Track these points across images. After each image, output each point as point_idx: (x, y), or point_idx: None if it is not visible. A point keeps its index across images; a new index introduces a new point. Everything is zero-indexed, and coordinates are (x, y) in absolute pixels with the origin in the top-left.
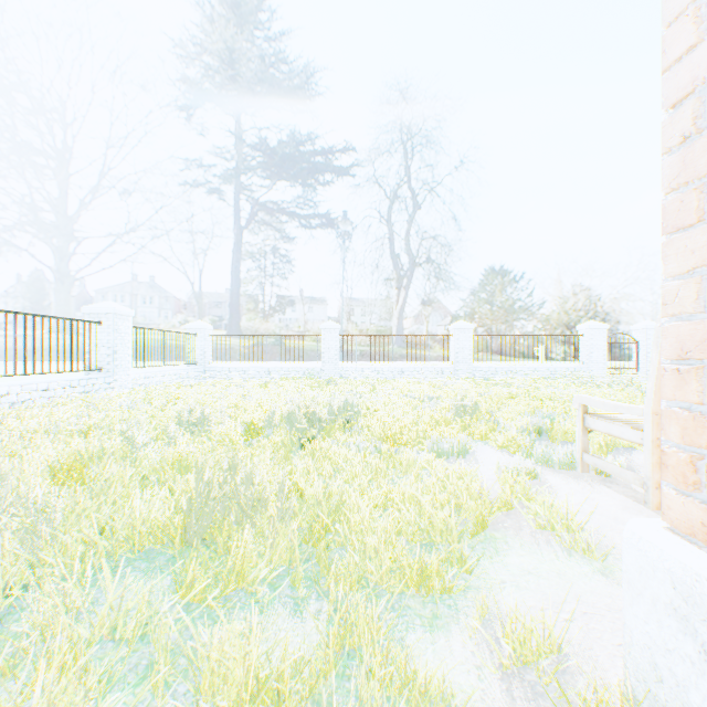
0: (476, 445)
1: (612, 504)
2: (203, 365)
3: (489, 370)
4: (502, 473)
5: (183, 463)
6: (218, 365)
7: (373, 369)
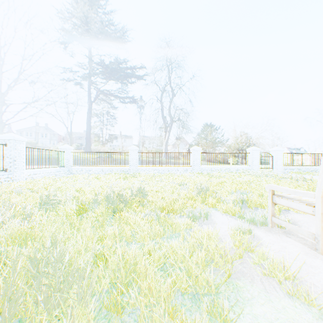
0: (211, 211)
1: (297, 250)
2: (68, 167)
3: (208, 169)
4: (232, 232)
5: (25, 237)
6: (78, 167)
7: (154, 169)
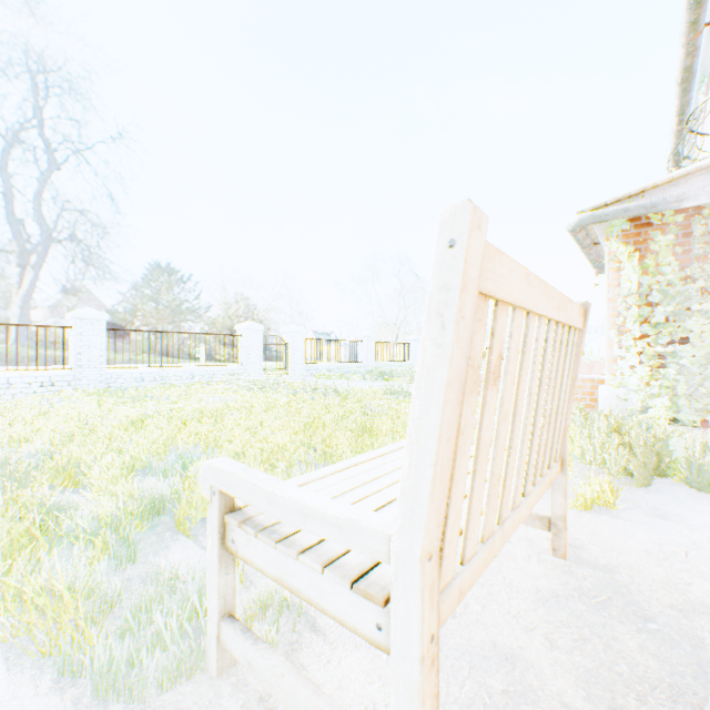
0: None
1: None
2: None
3: (134, 376)
4: None
5: None
6: None
7: None
